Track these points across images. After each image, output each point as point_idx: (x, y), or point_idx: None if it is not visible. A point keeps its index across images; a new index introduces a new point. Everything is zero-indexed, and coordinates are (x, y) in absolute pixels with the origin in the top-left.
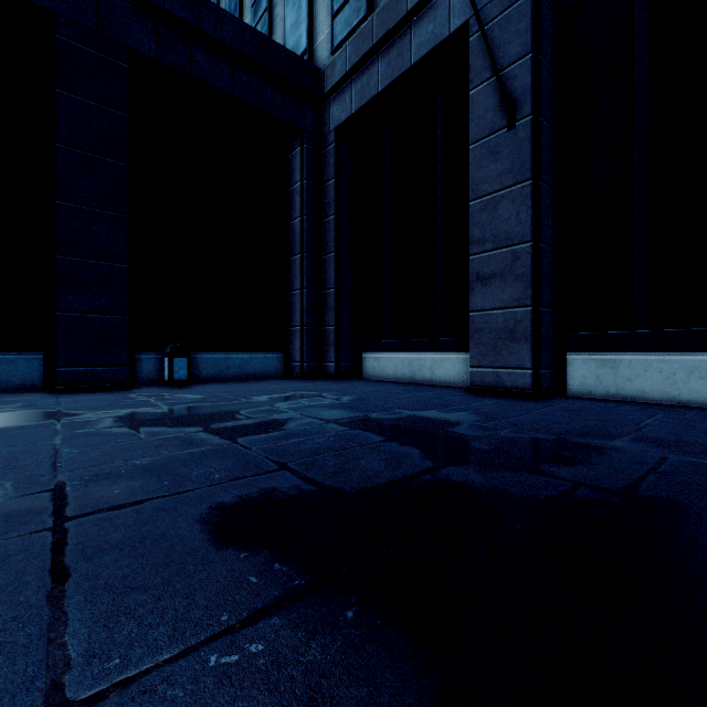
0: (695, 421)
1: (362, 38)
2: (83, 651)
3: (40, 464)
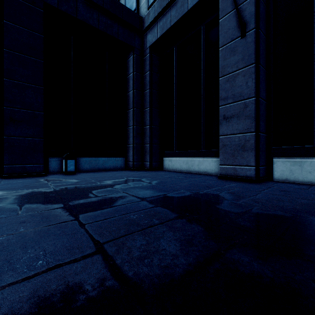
0: None
1: None
2: None
3: None
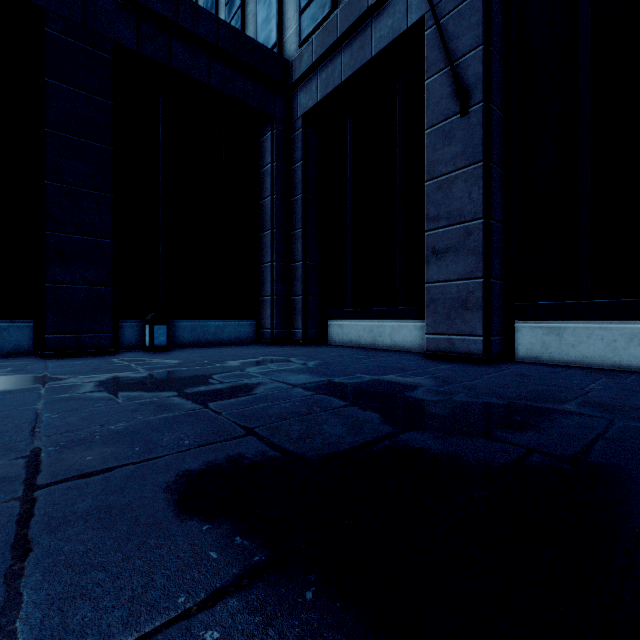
0: (636, 385)
1: (327, 32)
2: (33, 639)
3: (19, 429)
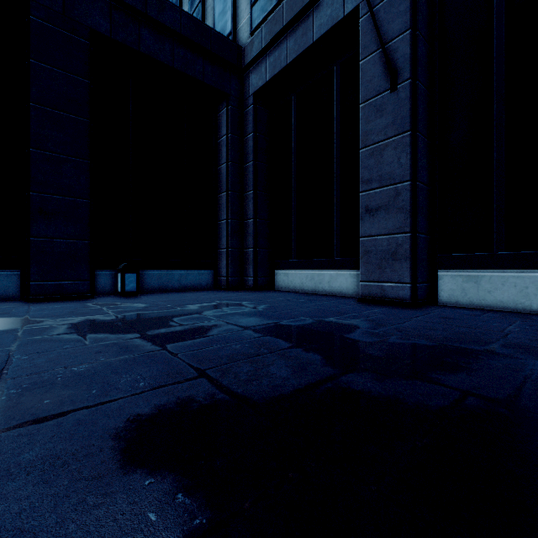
0: None
1: (275, 21)
2: None
3: None
